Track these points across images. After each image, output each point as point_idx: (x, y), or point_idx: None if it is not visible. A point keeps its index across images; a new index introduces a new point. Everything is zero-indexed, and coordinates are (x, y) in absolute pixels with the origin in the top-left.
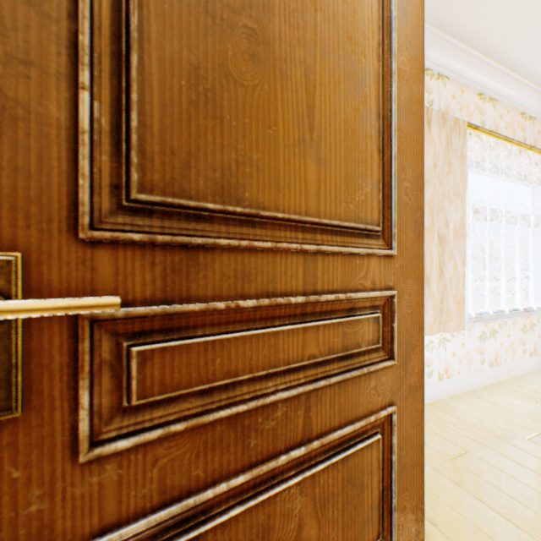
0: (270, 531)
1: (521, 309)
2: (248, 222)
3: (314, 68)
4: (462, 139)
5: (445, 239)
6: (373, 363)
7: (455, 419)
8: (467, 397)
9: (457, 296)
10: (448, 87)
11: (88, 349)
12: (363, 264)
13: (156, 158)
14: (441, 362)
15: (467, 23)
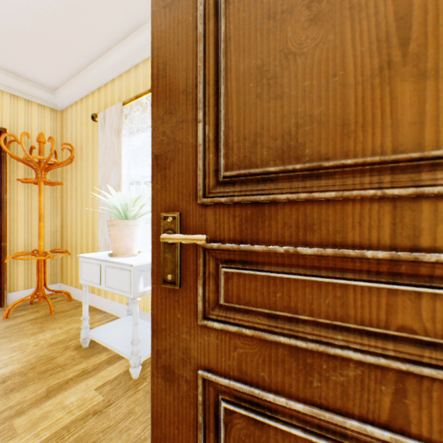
0: None
1: None
2: (311, 176)
3: None
4: None
5: None
6: None
7: None
8: None
9: None
10: None
11: (201, 264)
12: None
13: (234, 146)
14: None
15: None
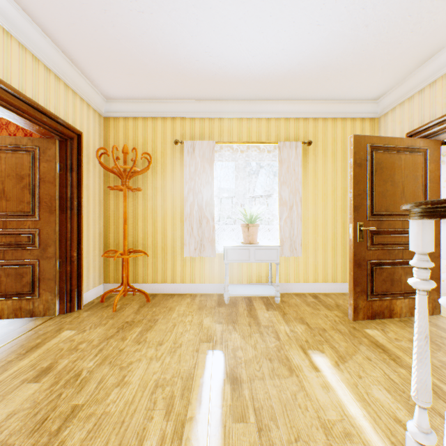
0: (394, 273)
1: None
2: (389, 215)
3: (403, 182)
4: None
5: None
6: None
7: None
8: None
9: None
10: None
11: (368, 234)
12: None
13: (376, 207)
14: None
15: None
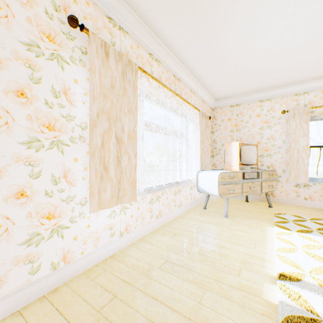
0: None
1: (175, 182)
2: None
3: None
4: (135, 75)
5: (122, 140)
6: None
7: (122, 265)
8: (139, 243)
9: (131, 178)
10: (128, 39)
11: None
12: None
13: None
14: (123, 223)
15: None
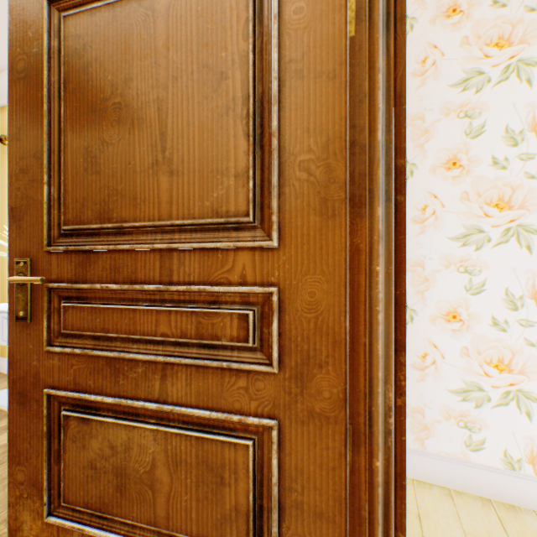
0: (131, 450)
1: None
2: (121, 233)
3: (167, 99)
4: None
5: None
6: (243, 361)
7: None
8: None
9: None
10: None
11: (47, 301)
12: (229, 258)
13: (71, 206)
14: None
15: None
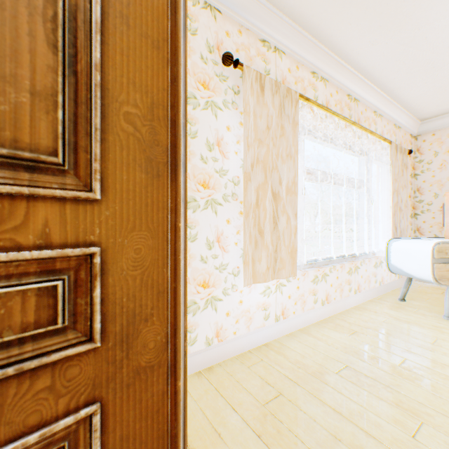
0: None
1: (349, 255)
2: None
3: None
4: (295, 108)
5: (279, 195)
6: (46, 353)
7: (282, 359)
8: (299, 334)
9: (290, 246)
10: (285, 61)
11: None
12: (17, 209)
13: None
14: (278, 305)
15: (294, 2)
